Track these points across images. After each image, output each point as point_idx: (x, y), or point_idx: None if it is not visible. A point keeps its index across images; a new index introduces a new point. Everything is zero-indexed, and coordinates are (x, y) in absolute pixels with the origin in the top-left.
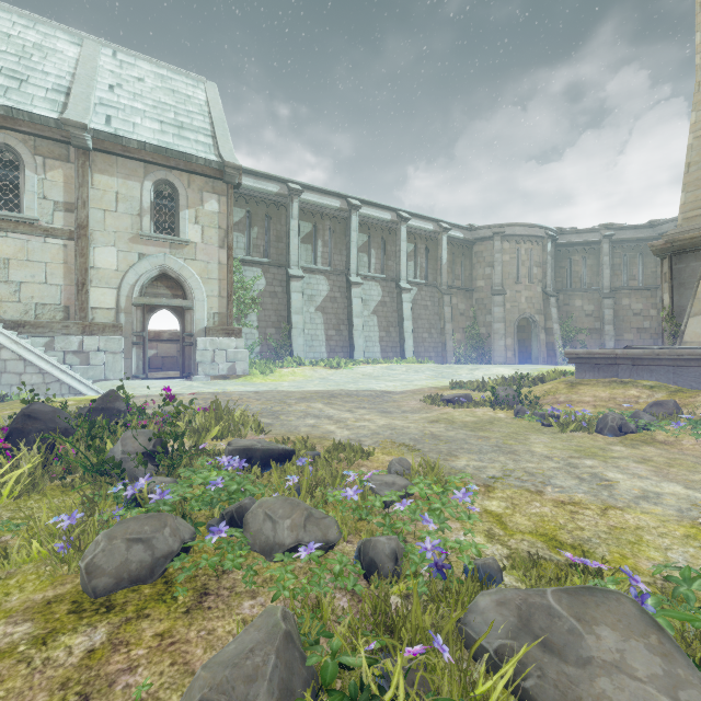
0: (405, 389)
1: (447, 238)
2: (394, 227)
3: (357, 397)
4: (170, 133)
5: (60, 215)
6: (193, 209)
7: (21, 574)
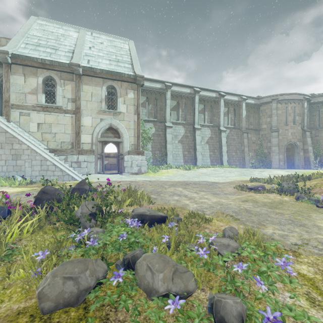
0: (224, 181)
1: (245, 104)
2: (217, 100)
3: (199, 184)
4: (113, 64)
5: (70, 104)
6: (123, 97)
7: (14, 286)
